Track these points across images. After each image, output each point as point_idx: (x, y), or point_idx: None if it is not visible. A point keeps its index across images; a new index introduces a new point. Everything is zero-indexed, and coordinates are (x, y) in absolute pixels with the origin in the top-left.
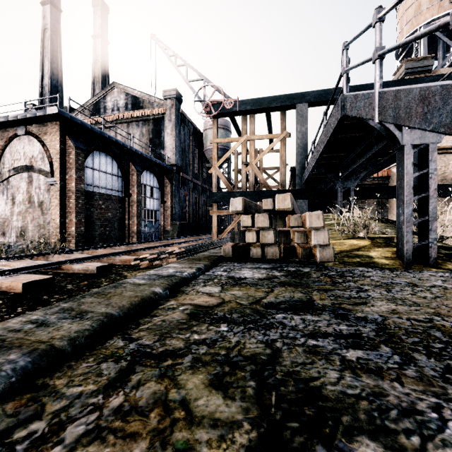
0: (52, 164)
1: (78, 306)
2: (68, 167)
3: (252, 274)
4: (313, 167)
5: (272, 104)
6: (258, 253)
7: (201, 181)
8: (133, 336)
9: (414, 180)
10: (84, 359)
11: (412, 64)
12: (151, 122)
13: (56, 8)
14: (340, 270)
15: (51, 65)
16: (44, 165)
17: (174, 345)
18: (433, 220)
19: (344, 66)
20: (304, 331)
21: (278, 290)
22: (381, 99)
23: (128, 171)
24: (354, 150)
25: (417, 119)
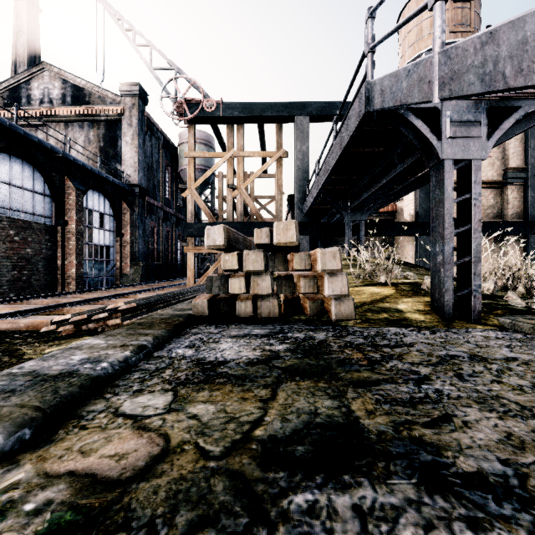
0: None
1: None
2: None
3: (237, 350)
4: (318, 192)
5: (266, 112)
6: (247, 309)
7: (175, 209)
8: None
9: (423, 216)
10: None
11: None
12: (102, 125)
13: None
14: (366, 333)
15: None
16: None
17: None
18: (478, 261)
19: (369, 42)
20: None
21: (285, 392)
22: (446, 62)
23: (62, 188)
24: (369, 172)
25: None
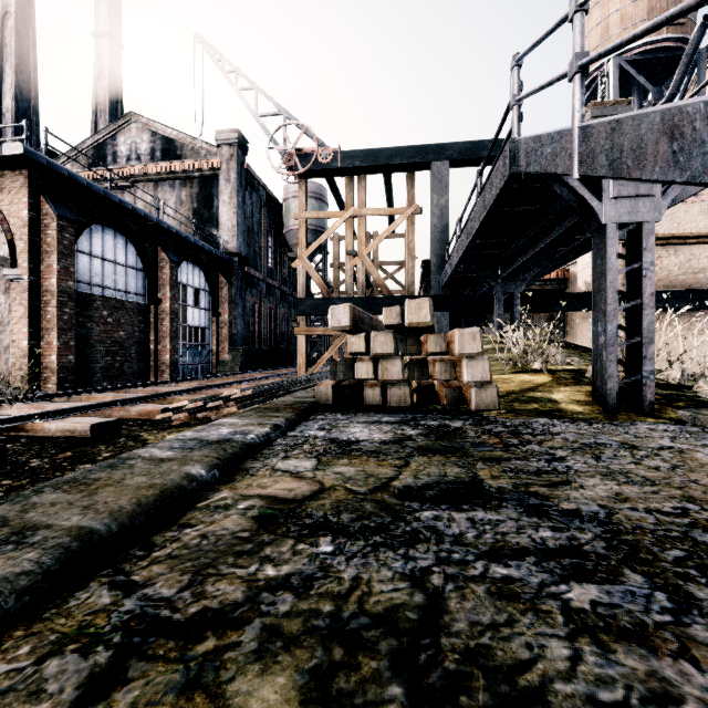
0: (13, 244)
1: (21, 513)
2: (45, 251)
3: (369, 433)
4: (459, 259)
5: (394, 159)
6: (375, 397)
7: (280, 281)
8: (134, 578)
9: None
10: (6, 651)
11: (601, 110)
12: (196, 182)
13: None
14: (510, 423)
15: (18, 76)
16: None
17: (222, 594)
18: (649, 343)
19: (514, 93)
20: (479, 546)
21: (417, 462)
22: (584, 138)
23: (156, 261)
24: (523, 233)
25: (656, 164)
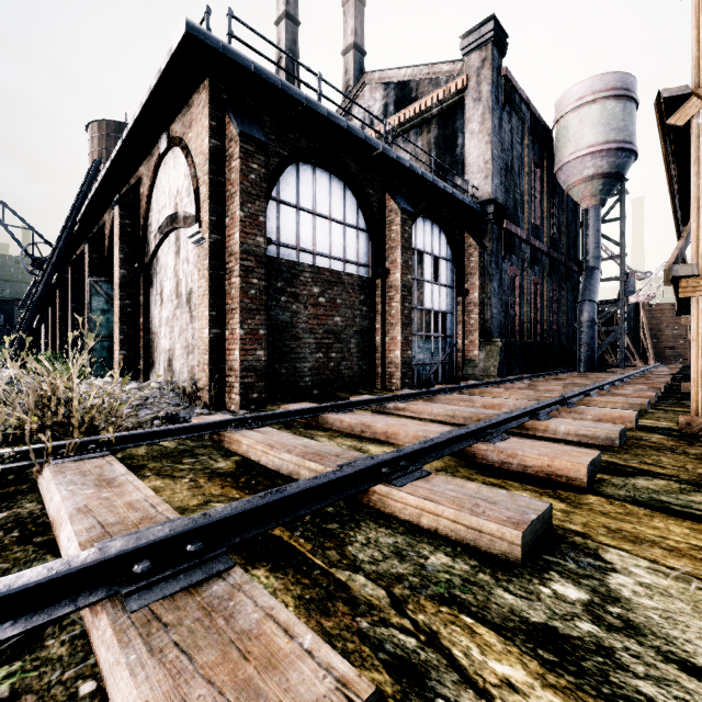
0: (197, 192)
1: None
2: (229, 195)
3: None
4: None
5: None
6: None
7: (547, 244)
8: None
9: None
10: None
11: None
12: (434, 123)
13: (293, 21)
14: None
15: None
16: (190, 203)
17: None
18: None
19: None
20: None
21: None
22: None
23: (382, 215)
24: None
25: None
